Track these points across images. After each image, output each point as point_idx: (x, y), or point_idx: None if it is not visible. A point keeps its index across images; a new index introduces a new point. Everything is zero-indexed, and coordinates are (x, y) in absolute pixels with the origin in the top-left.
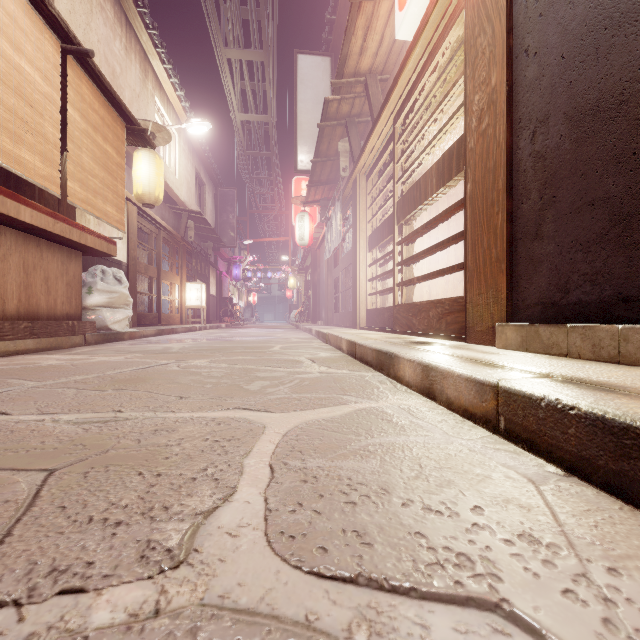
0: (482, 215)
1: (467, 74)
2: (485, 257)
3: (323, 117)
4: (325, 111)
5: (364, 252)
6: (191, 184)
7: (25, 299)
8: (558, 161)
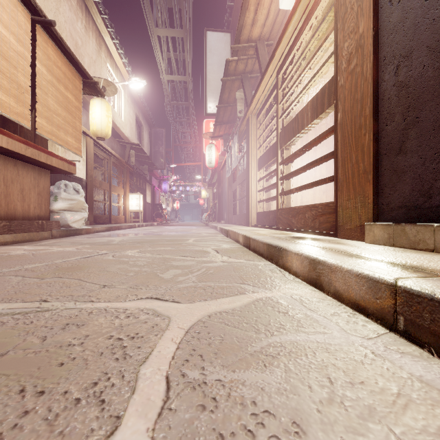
0: (351, 137)
1: (338, 27)
2: (353, 170)
3: (225, 73)
4: (226, 69)
5: (255, 171)
6: (133, 125)
7: (5, 204)
8: (421, 87)
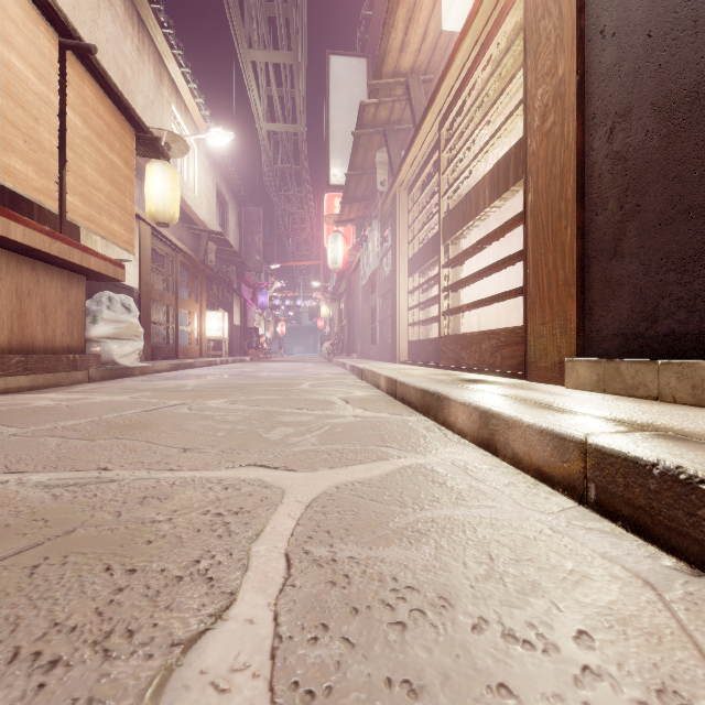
0: (546, 230)
1: (528, 65)
2: (550, 280)
3: (358, 124)
4: (361, 117)
5: (405, 276)
6: (212, 202)
7: (18, 330)
8: (643, 162)
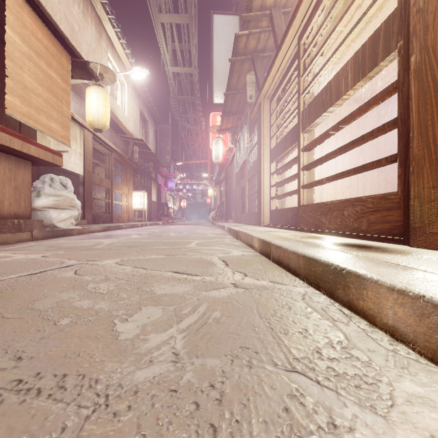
0: None
1: None
2: None
3: (234, 52)
4: (235, 46)
5: (268, 163)
6: (137, 120)
7: None
8: None
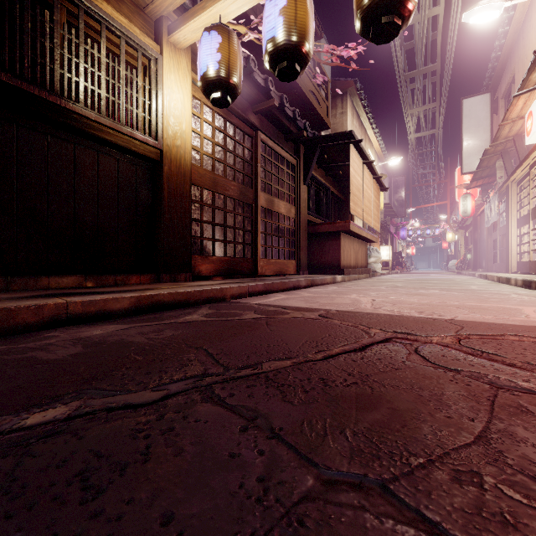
0: None
1: None
2: None
3: (483, 155)
4: (485, 153)
5: (514, 228)
6: None
7: (361, 261)
8: None
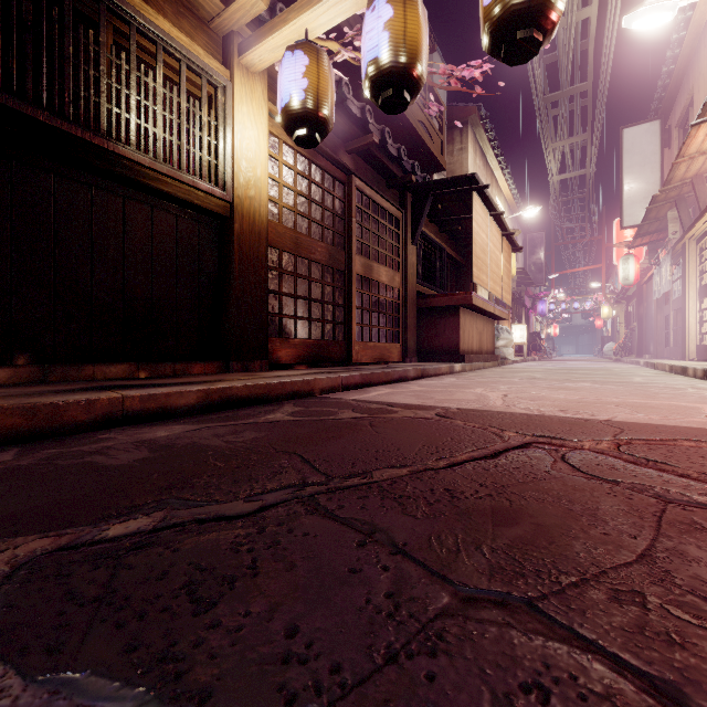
0: None
1: None
2: None
3: (651, 203)
4: (653, 200)
5: (693, 300)
6: None
7: (486, 345)
8: None
